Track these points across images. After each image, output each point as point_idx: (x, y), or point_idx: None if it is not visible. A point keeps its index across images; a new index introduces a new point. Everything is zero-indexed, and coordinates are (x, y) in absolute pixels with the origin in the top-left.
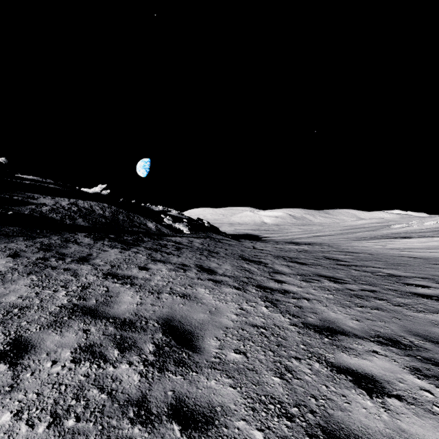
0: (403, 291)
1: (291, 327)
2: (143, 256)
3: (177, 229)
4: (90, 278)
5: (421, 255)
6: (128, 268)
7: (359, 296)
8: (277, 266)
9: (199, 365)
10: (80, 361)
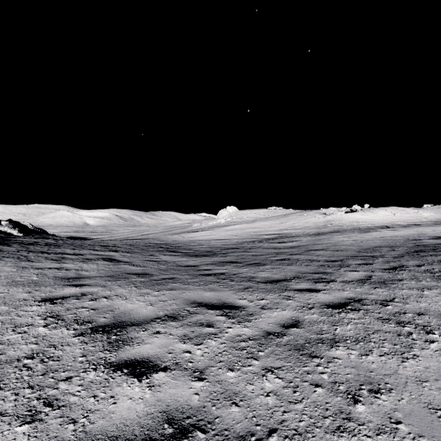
0: (177, 248)
1: (140, 256)
2: (34, 247)
3: (3, 232)
4: (30, 254)
5: (196, 239)
6: (41, 251)
7: (162, 250)
8: (126, 247)
9: (119, 260)
10: (85, 262)
